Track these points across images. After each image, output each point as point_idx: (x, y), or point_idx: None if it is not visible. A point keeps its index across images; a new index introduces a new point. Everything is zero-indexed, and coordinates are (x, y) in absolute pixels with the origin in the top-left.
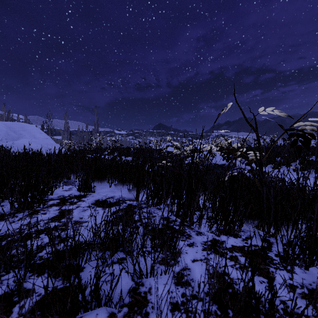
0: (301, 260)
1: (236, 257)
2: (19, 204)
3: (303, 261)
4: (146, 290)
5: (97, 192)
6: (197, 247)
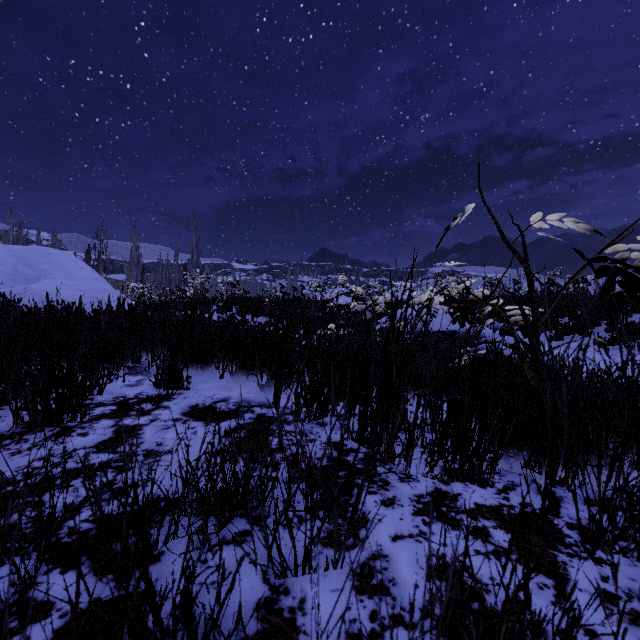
0: (630, 542)
1: (486, 530)
2: (32, 415)
3: (635, 543)
4: (294, 604)
5: (195, 389)
6: (402, 507)
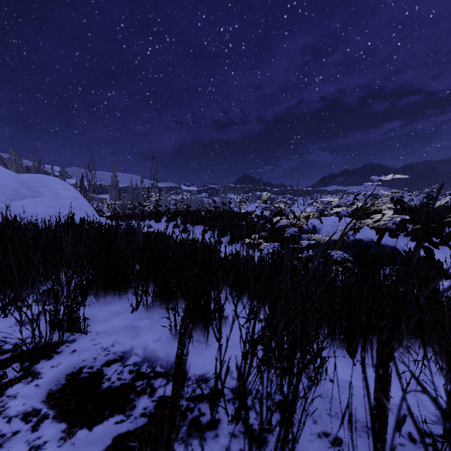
0: None
1: None
2: None
3: None
4: None
5: (94, 332)
6: None
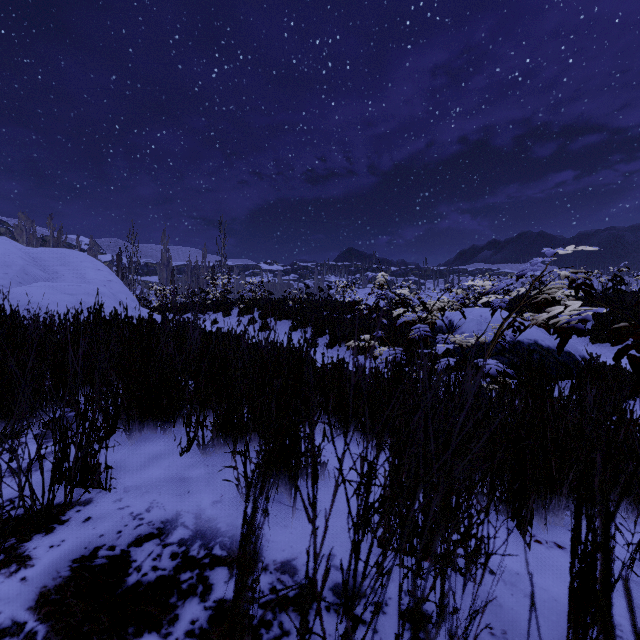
0: None
1: None
2: None
3: None
4: None
5: (121, 487)
6: None
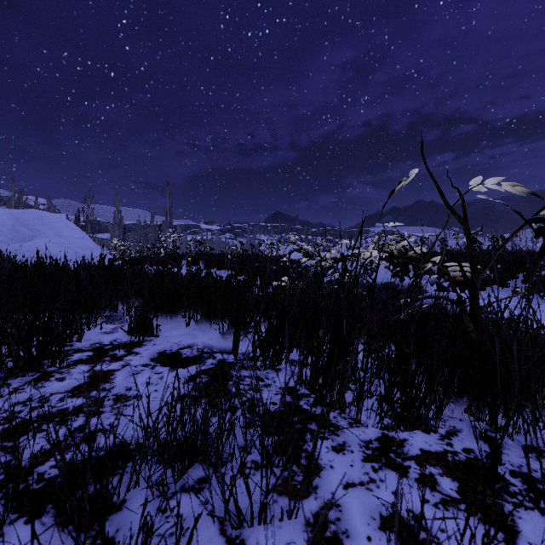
0: None
1: (433, 478)
2: (15, 361)
3: None
4: None
5: (163, 336)
6: (352, 453)
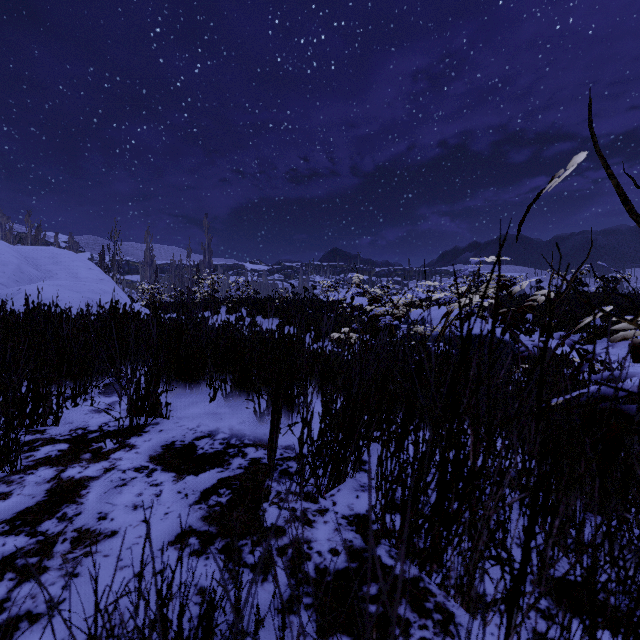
0: None
1: None
2: None
3: None
4: None
5: (176, 417)
6: None
